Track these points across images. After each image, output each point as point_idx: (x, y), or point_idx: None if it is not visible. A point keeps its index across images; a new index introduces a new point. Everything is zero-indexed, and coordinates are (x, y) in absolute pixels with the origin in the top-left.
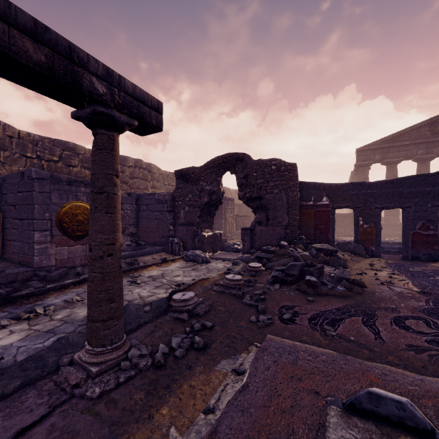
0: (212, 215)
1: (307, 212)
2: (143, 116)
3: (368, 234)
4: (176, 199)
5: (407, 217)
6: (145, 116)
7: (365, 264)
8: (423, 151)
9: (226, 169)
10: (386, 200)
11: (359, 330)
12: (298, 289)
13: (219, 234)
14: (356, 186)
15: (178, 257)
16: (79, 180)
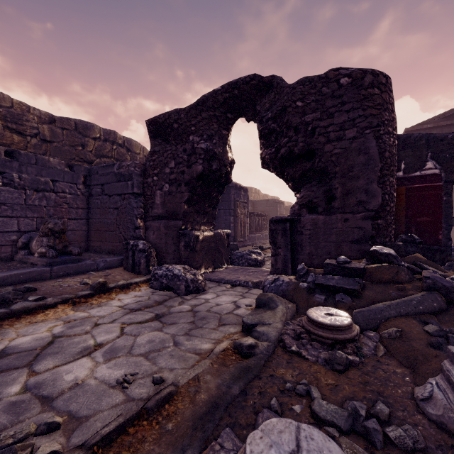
0: (213, 201)
1: None
2: None
3: None
4: (149, 173)
5: None
6: None
7: None
8: None
9: (237, 112)
10: None
11: None
12: None
13: (225, 236)
14: None
15: (140, 279)
16: None
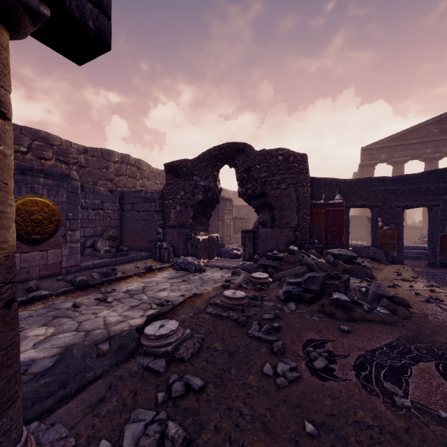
0: (207, 215)
1: (317, 212)
2: (63, 2)
3: (388, 237)
4: (166, 197)
5: (435, 217)
6: (66, 3)
7: (390, 273)
8: (431, 150)
9: (223, 161)
10: (410, 198)
11: (446, 394)
12: (321, 311)
13: (215, 238)
14: (374, 182)
15: (167, 265)
16: (36, 169)
